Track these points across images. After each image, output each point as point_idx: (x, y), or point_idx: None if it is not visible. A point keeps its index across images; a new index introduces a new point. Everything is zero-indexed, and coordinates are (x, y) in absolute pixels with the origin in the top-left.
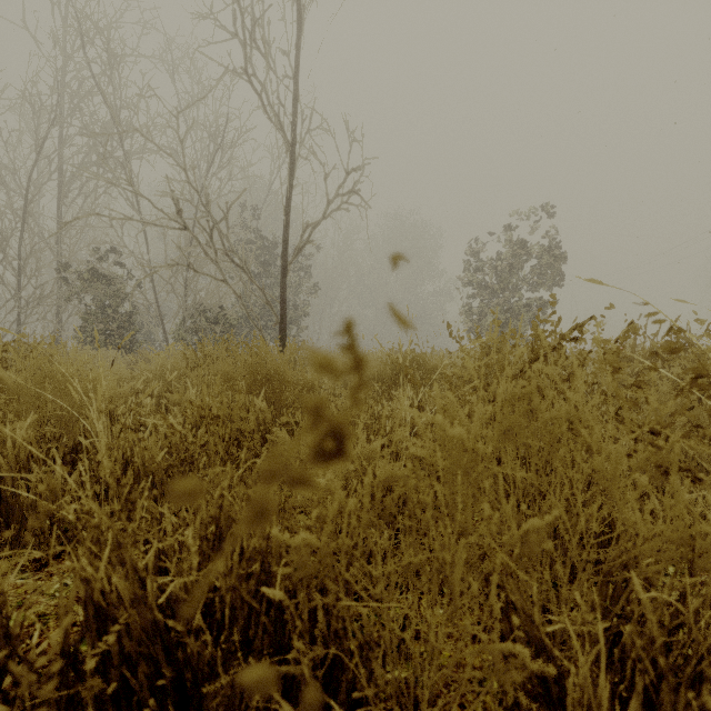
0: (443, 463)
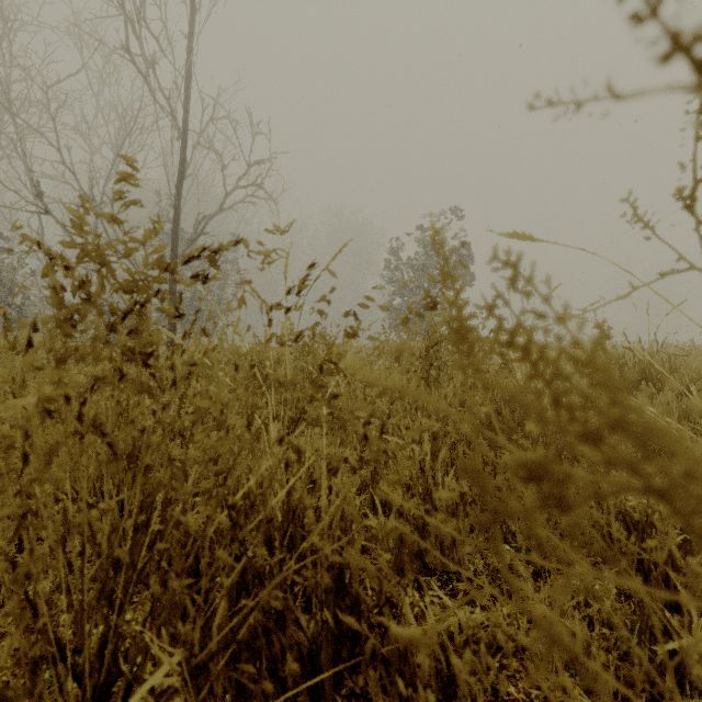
0: None
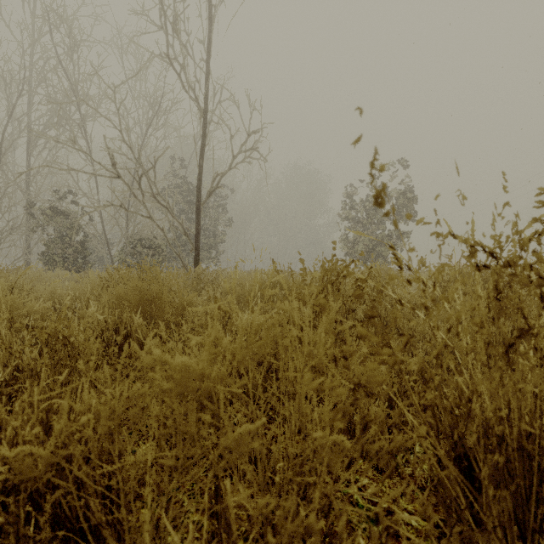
0: (168, 385)
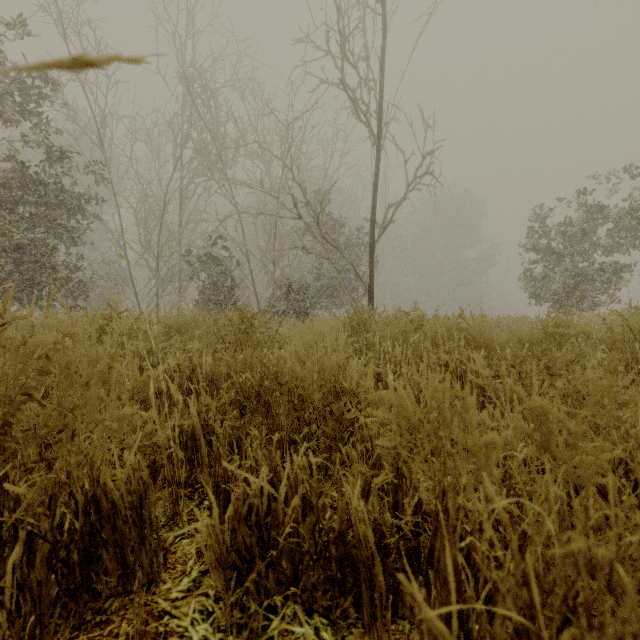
0: None
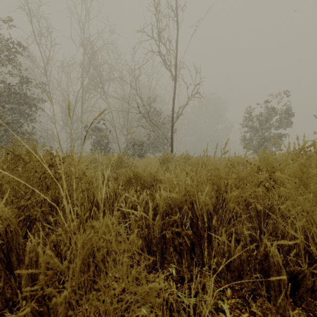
0: None
